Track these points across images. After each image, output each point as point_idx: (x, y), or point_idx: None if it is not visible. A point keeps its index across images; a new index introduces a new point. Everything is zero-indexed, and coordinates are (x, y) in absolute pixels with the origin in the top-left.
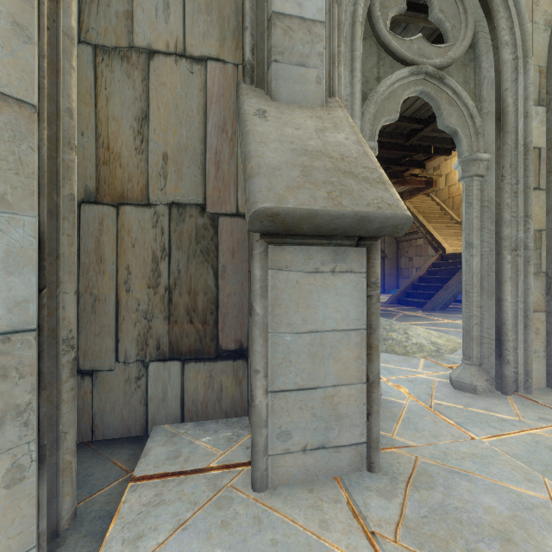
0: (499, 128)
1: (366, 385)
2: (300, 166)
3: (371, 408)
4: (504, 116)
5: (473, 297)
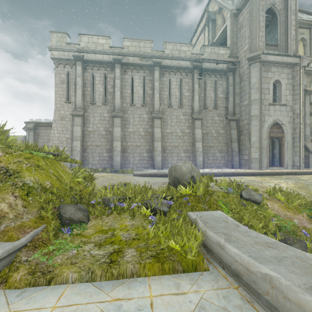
0: None
1: None
2: None
3: None
4: None
5: None
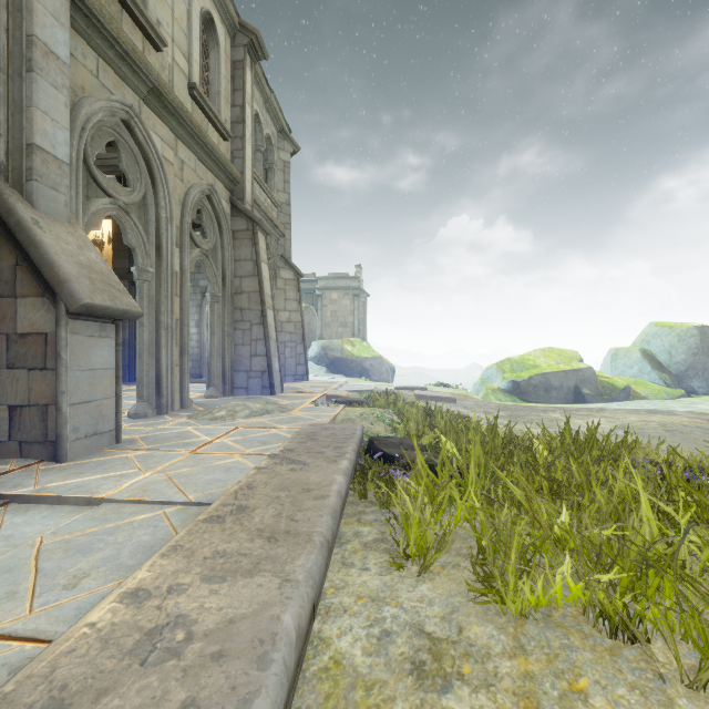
0: (159, 255)
1: (115, 399)
2: (88, 277)
3: (119, 410)
4: (162, 250)
5: (145, 358)
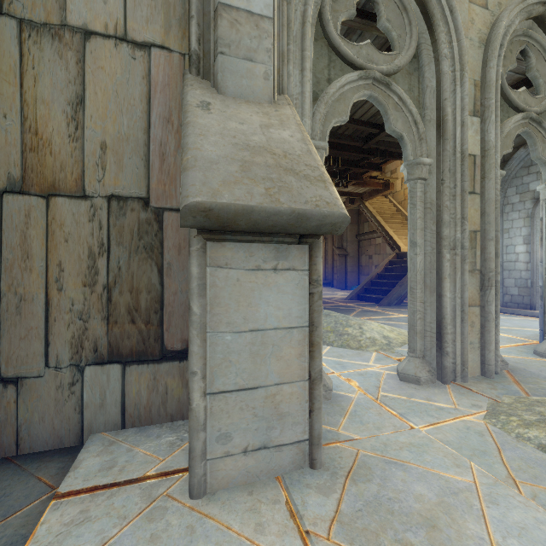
0: (440, 135)
1: (308, 383)
2: (240, 161)
3: (313, 405)
4: (443, 124)
5: (417, 294)
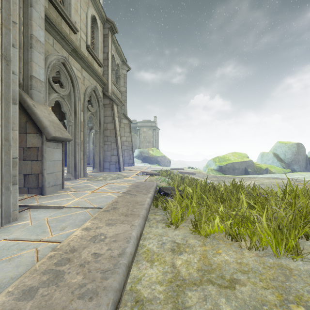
0: (75, 115)
1: (62, 172)
2: (53, 126)
3: (63, 176)
4: (76, 113)
5: (70, 156)
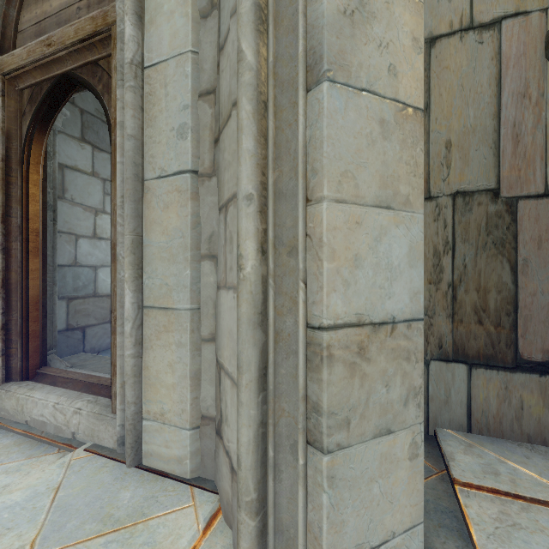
0: None
1: None
2: None
3: None
4: None
5: None
